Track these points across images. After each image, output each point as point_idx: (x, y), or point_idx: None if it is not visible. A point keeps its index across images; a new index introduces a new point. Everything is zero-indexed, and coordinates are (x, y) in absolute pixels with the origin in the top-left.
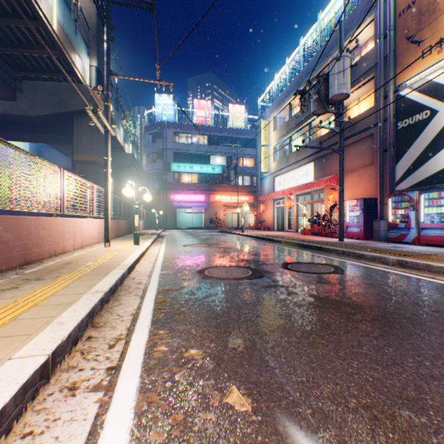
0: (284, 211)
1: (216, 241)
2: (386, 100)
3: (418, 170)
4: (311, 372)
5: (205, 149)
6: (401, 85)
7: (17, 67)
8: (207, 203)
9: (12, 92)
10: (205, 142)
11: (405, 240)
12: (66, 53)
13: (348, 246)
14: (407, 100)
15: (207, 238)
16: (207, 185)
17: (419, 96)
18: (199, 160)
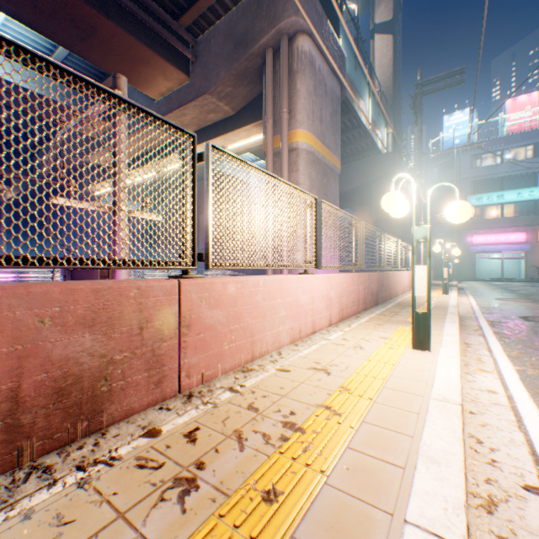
0: None
1: None
2: None
3: None
4: None
5: (525, 166)
6: None
7: None
8: (528, 244)
9: None
10: (525, 155)
11: None
12: (373, 138)
13: None
14: None
15: (529, 294)
16: (530, 217)
17: None
18: (513, 184)
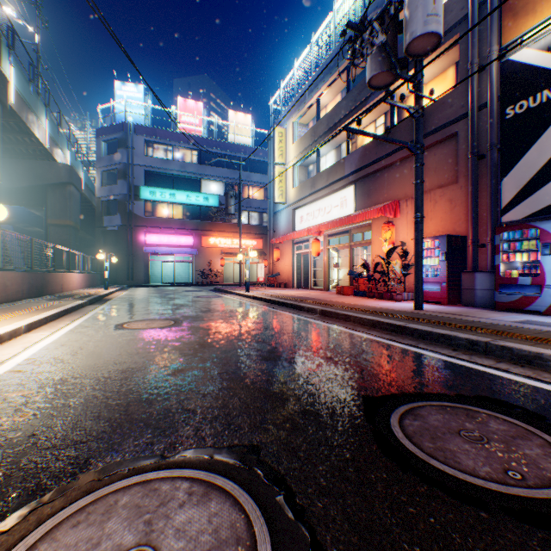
0: (309, 260)
1: (196, 311)
2: (481, 75)
3: (548, 185)
4: None
5: (194, 170)
6: (510, 46)
7: None
8: (197, 248)
9: None
10: (195, 160)
11: (533, 307)
12: None
13: (460, 325)
14: (525, 68)
15: (184, 304)
16: (197, 222)
17: (550, 58)
18: (185, 185)
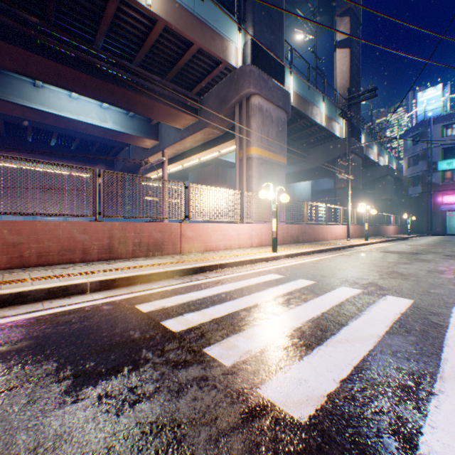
0: None
1: (450, 245)
2: None
3: None
4: (368, 259)
5: None
6: None
7: (306, 144)
8: None
9: (304, 158)
10: None
11: None
12: (329, 130)
13: None
14: None
15: (449, 243)
16: None
17: None
18: None
